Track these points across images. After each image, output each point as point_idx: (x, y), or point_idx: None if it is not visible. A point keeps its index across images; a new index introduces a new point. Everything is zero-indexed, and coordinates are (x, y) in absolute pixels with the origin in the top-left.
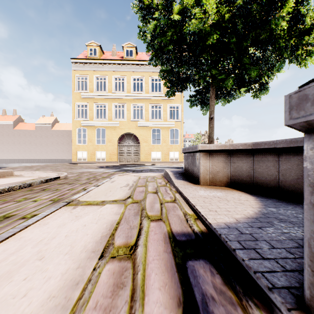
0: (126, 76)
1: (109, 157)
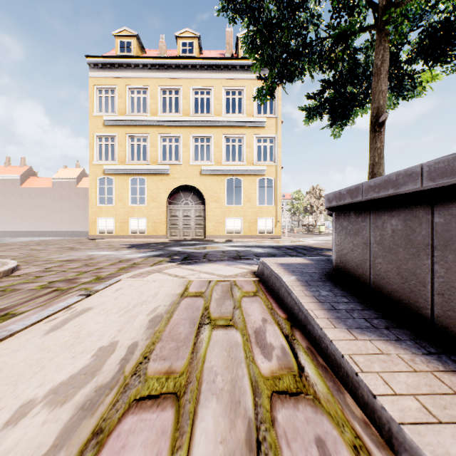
0: (181, 86)
1: (153, 228)
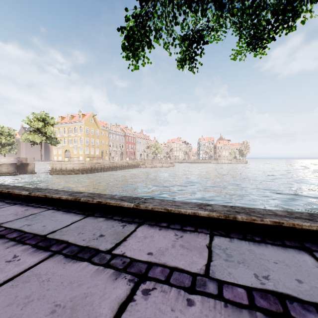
0: (67, 128)
1: (62, 159)
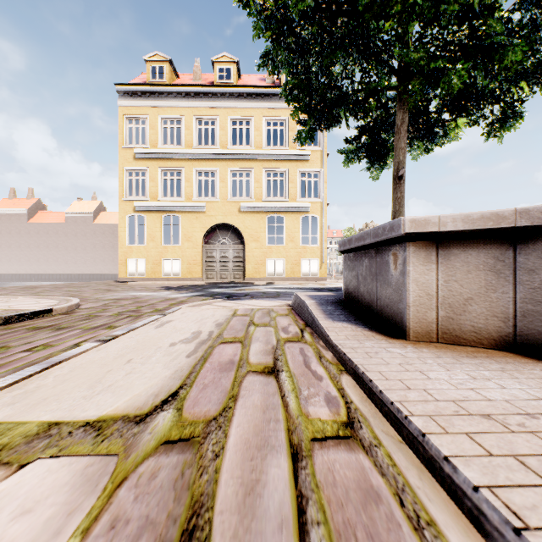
0: (219, 116)
1: (187, 270)
